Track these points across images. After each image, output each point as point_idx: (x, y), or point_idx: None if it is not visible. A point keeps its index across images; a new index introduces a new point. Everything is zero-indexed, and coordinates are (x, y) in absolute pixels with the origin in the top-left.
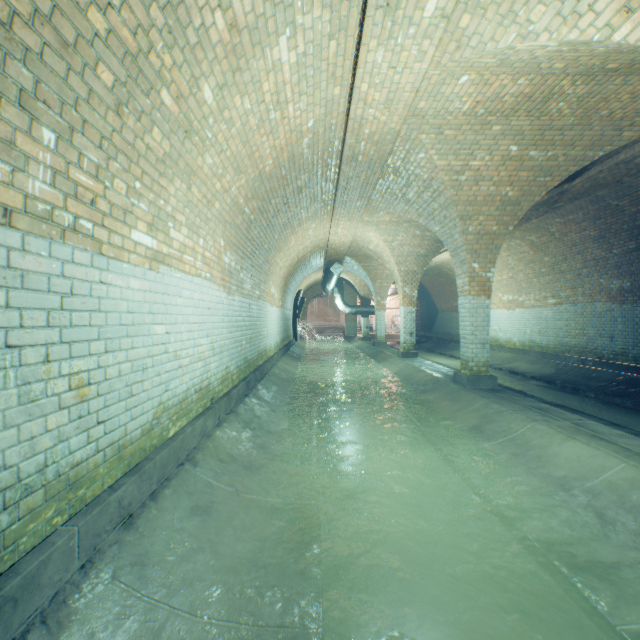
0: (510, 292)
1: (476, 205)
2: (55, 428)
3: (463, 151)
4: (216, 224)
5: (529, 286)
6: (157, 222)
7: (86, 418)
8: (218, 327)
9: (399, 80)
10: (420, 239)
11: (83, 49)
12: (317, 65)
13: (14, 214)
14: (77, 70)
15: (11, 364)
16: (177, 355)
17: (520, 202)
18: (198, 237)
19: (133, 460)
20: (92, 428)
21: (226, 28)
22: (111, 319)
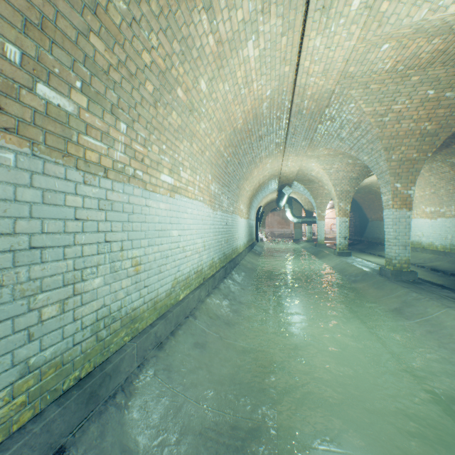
0: (432, 205)
1: (398, 138)
2: (125, 287)
3: (386, 99)
4: (206, 165)
5: (450, 199)
6: (174, 168)
7: (139, 283)
8: (207, 232)
9: (333, 55)
10: (352, 166)
11: (139, 75)
12: (273, 54)
13: (108, 171)
14: (136, 87)
15: (107, 251)
16: (184, 249)
17: (438, 133)
18: (196, 175)
19: (161, 311)
20: (141, 289)
21: (214, 44)
22: (150, 227)
